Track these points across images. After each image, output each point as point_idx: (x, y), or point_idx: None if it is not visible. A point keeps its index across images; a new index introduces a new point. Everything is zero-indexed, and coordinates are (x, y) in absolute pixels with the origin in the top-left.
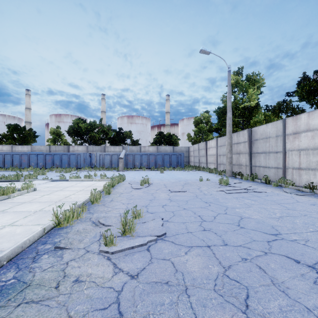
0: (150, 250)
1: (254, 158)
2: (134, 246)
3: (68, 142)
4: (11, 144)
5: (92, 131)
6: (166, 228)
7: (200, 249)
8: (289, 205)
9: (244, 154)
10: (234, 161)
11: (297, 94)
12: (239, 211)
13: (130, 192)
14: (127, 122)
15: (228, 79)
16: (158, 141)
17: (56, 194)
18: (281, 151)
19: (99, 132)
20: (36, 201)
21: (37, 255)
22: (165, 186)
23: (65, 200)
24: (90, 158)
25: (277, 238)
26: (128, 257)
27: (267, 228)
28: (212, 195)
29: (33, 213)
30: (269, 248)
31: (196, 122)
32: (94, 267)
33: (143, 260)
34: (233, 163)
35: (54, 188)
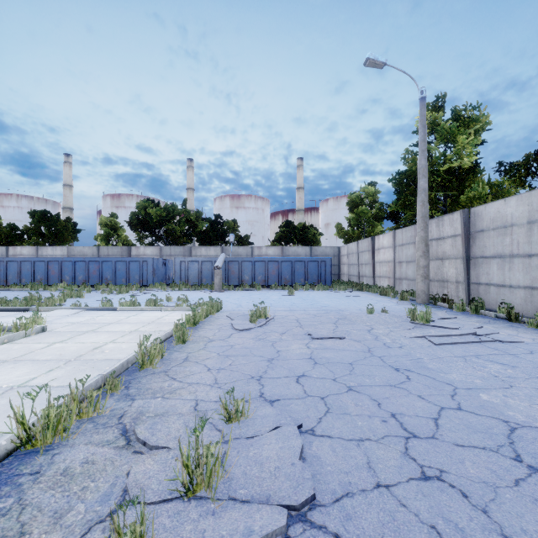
0: None
1: (476, 268)
2: None
3: (130, 240)
4: (36, 244)
5: (170, 222)
6: (313, 465)
7: None
8: None
9: (452, 260)
10: (430, 273)
11: None
12: (491, 401)
13: (229, 338)
14: (231, 207)
15: (420, 114)
16: (283, 237)
17: (80, 341)
18: None
19: (182, 223)
20: (27, 360)
21: None
22: (299, 323)
23: (89, 357)
24: (165, 267)
25: None
26: None
27: None
28: (404, 347)
29: None
30: None
31: (351, 204)
32: None
33: None
34: (429, 278)
35: (82, 326)
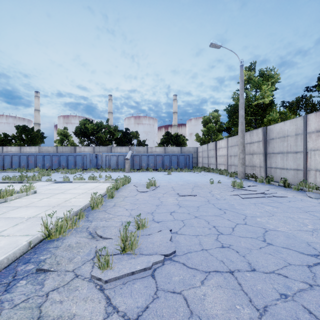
0: (155, 277)
1: (270, 159)
2: (135, 271)
3: (75, 143)
4: (19, 145)
5: (99, 132)
6: (176, 243)
7: (220, 276)
8: (319, 214)
9: (258, 155)
10: (246, 162)
11: (319, 88)
12: (261, 221)
13: (135, 196)
14: (134, 123)
15: (240, 74)
16: (165, 141)
17: (56, 197)
18: (301, 151)
19: (106, 133)
20: (32, 206)
21: (12, 280)
22: (173, 188)
23: (64, 204)
24: (96, 159)
25: (319, 261)
26: (127, 286)
27: (302, 245)
28: (226, 199)
29: (25, 220)
30: (313, 277)
31: (204, 122)
32: (80, 303)
33: (146, 293)
34: (246, 164)
35: (55, 190)
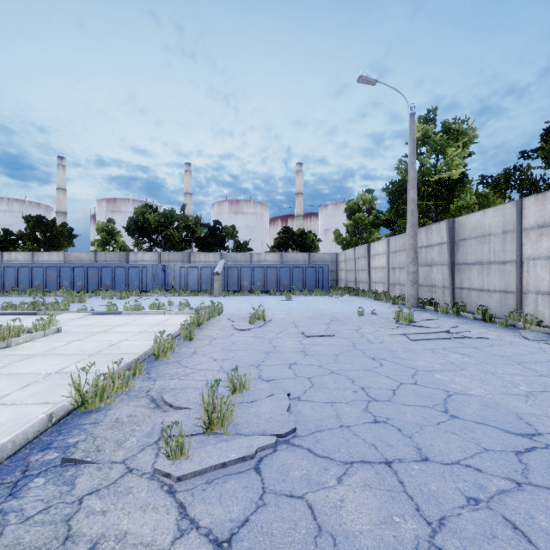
0: (261, 471)
1: (460, 274)
2: (227, 462)
3: (127, 246)
4: (31, 249)
5: (168, 227)
6: (297, 416)
7: (370, 469)
8: (540, 366)
9: (439, 267)
10: (420, 278)
11: (542, 154)
12: (441, 378)
13: (230, 336)
14: (230, 212)
15: (410, 129)
16: (282, 243)
17: (95, 339)
18: (513, 260)
19: (180, 228)
20: (54, 354)
21: (22, 477)
22: (294, 324)
23: (108, 351)
24: (164, 273)
25: (534, 444)
26: (214, 487)
27: (508, 419)
28: (384, 343)
29: (43, 379)
30: (522, 470)
31: (349, 211)
32: (135, 514)
33: (245, 498)
34: (419, 283)
35: (94, 328)
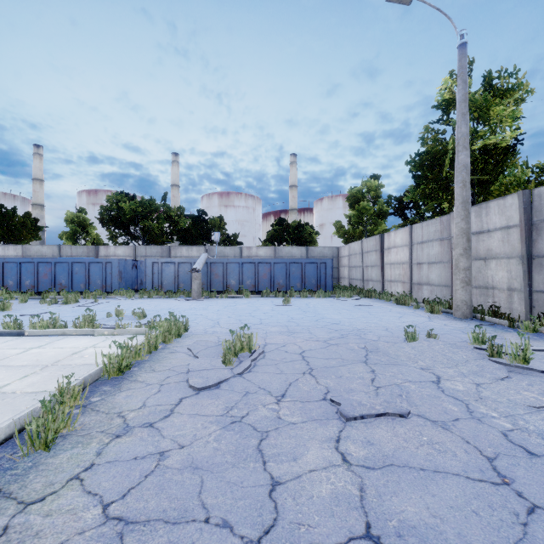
0: None
1: (543, 271)
2: None
3: (101, 239)
4: None
5: (147, 218)
6: None
7: None
8: None
9: (503, 260)
10: None
11: None
12: None
13: (167, 419)
14: (219, 205)
15: (460, 65)
16: (276, 236)
17: None
18: None
19: (161, 219)
20: None
21: None
22: (306, 363)
23: None
24: (136, 270)
25: None
26: None
27: None
28: None
29: None
30: None
31: (352, 199)
32: None
33: None
34: None
35: None
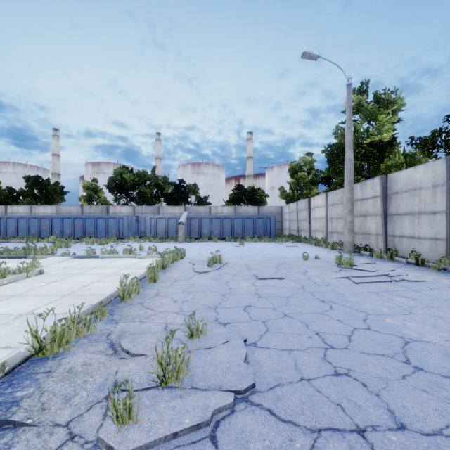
0: (218, 441)
1: (392, 223)
2: (179, 432)
3: (108, 201)
4: (30, 204)
5: (141, 185)
6: (254, 366)
7: (341, 441)
8: None
9: (373, 217)
10: (356, 227)
11: None
12: (393, 323)
13: (191, 278)
14: (192, 173)
15: (347, 97)
16: (236, 198)
17: (71, 281)
18: (443, 210)
19: (151, 186)
20: (31, 295)
21: None
22: (247, 267)
23: (79, 292)
24: (138, 223)
25: None
26: None
27: None
28: (330, 285)
29: (13, 320)
30: None
31: (292, 170)
32: None
33: None
34: (355, 231)
35: (72, 270)
